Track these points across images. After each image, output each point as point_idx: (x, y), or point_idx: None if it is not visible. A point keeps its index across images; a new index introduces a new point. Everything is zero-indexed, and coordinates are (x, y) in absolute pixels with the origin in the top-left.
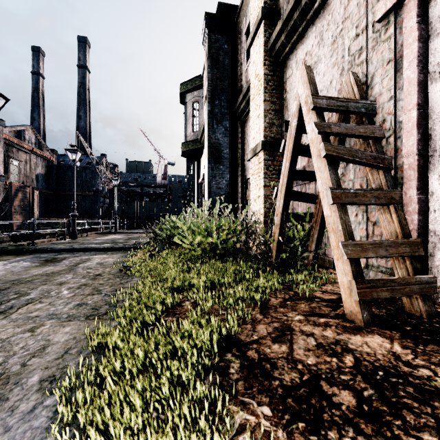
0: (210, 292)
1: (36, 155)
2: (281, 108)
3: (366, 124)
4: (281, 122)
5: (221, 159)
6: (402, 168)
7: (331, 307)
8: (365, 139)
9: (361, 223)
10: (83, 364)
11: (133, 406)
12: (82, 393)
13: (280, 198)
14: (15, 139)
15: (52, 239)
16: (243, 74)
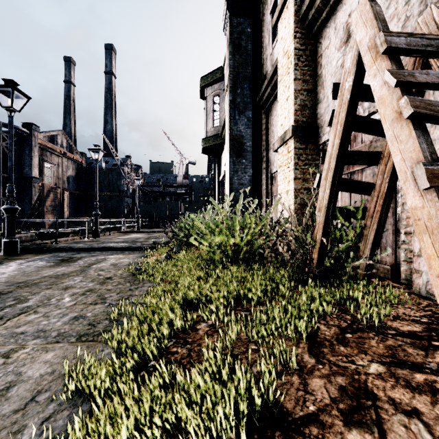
0: (233, 313)
1: (67, 158)
2: (315, 88)
3: None
4: (315, 104)
5: (244, 152)
6: None
7: (421, 349)
8: None
9: None
10: (47, 425)
11: None
12: None
13: (325, 187)
14: (49, 143)
15: (75, 238)
16: (267, 59)
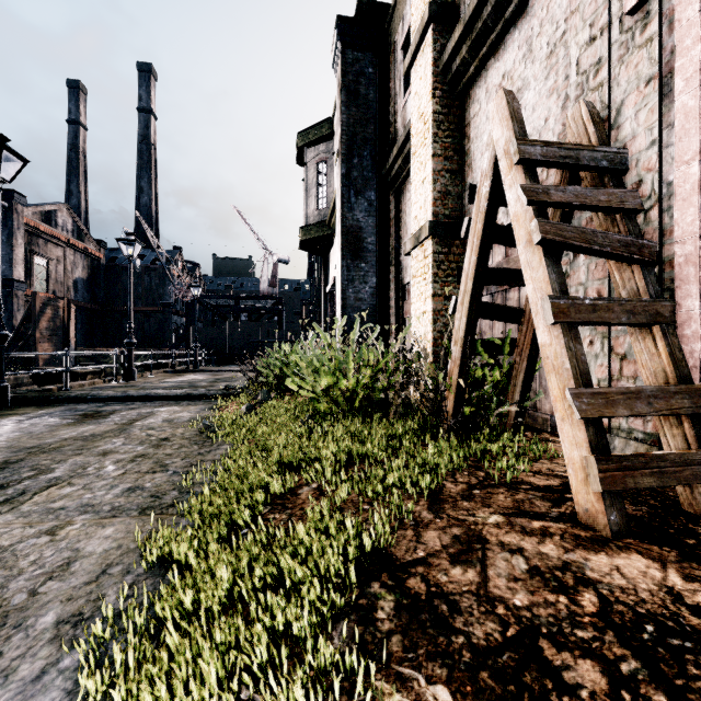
0: (343, 472)
1: (74, 250)
2: (461, 168)
3: (611, 188)
4: (461, 191)
5: (363, 252)
6: (673, 262)
7: (550, 501)
8: (608, 214)
9: (600, 356)
10: (130, 593)
11: (207, 678)
12: (121, 650)
13: (461, 314)
14: (42, 224)
15: (96, 381)
16: (398, 114)
